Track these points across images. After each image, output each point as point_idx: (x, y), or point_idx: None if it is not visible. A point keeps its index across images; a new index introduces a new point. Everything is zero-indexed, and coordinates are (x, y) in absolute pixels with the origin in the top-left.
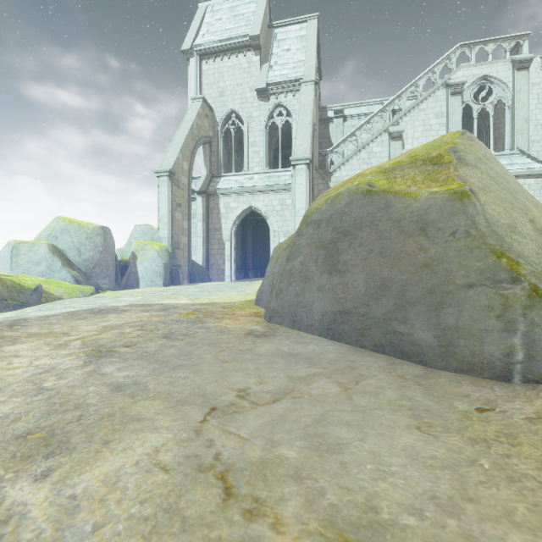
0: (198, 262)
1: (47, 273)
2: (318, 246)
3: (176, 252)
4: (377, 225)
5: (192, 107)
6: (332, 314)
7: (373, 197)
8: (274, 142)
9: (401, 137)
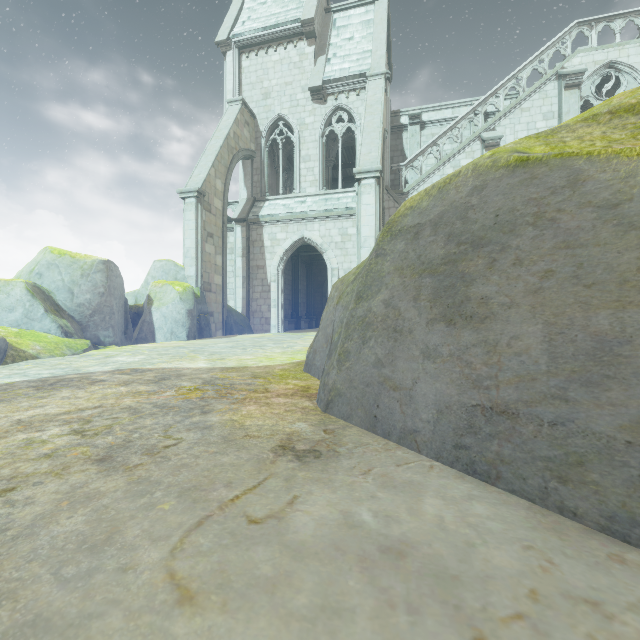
0: (236, 308)
1: (24, 322)
2: (417, 271)
3: (207, 296)
4: (554, 220)
5: (229, 112)
6: (463, 412)
7: (533, 170)
8: (333, 157)
9: (498, 145)
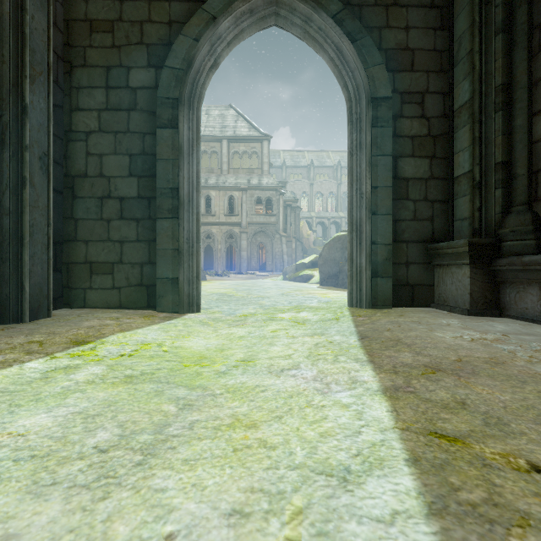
0: None
1: None
2: None
3: None
4: None
5: None
6: None
7: None
8: None
9: None
